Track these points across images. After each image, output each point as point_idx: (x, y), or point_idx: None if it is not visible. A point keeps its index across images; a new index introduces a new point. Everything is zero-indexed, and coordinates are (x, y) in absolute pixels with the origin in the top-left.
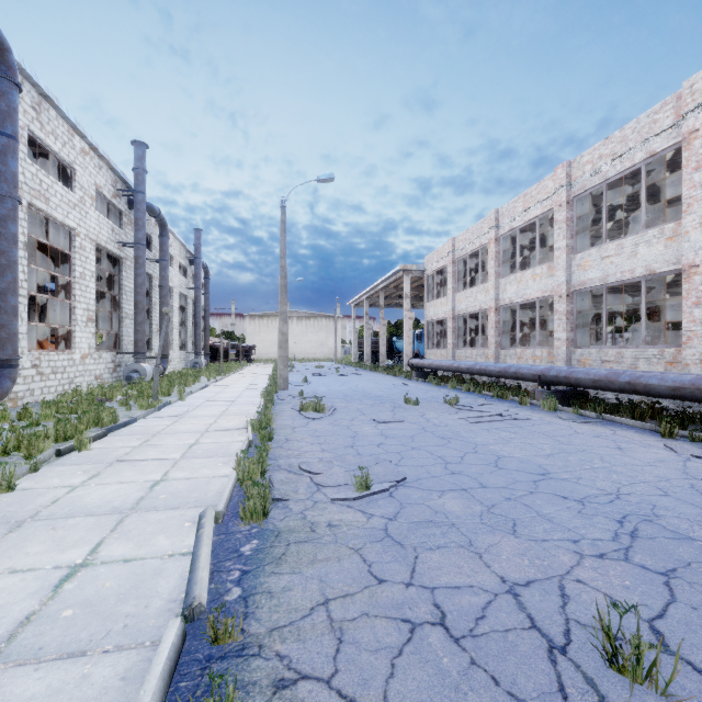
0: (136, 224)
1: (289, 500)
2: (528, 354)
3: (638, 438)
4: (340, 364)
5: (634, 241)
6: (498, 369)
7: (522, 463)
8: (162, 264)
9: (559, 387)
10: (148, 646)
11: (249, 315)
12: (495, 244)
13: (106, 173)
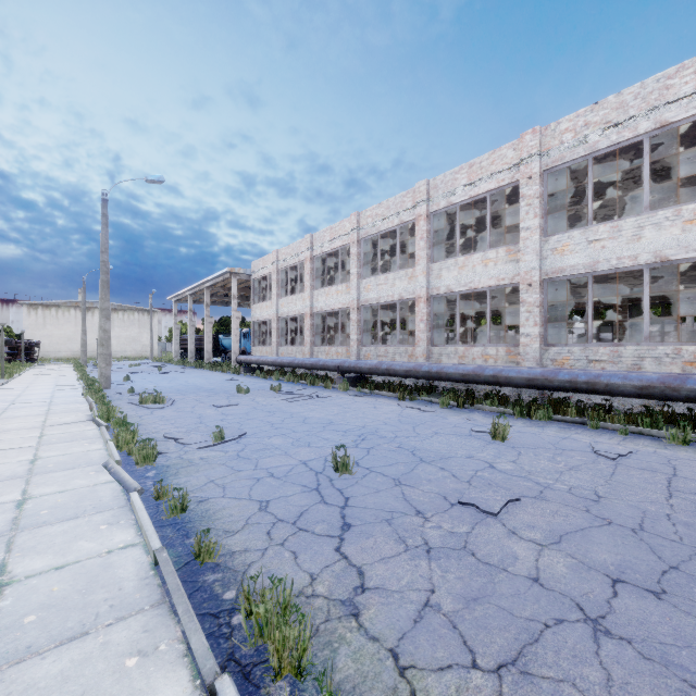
0: None
1: (165, 453)
2: (333, 351)
3: (387, 402)
4: (159, 362)
5: (394, 277)
6: (311, 362)
7: (319, 419)
8: None
9: (353, 375)
10: (118, 508)
11: (28, 303)
12: (310, 262)
13: None
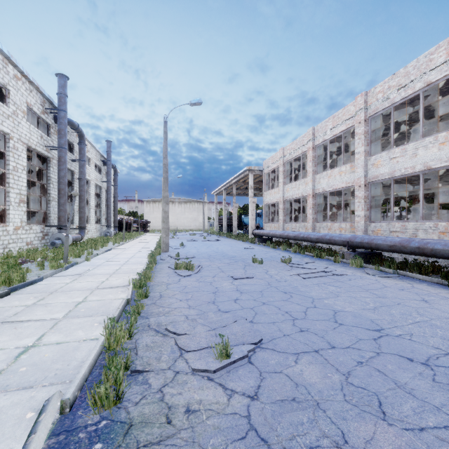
0: (59, 133)
1: (150, 371)
2: (336, 226)
3: (433, 290)
4: (207, 233)
5: (415, 146)
6: (317, 236)
7: (356, 318)
8: (81, 163)
9: (359, 249)
10: None
11: (146, 200)
12: (312, 151)
13: (36, 95)
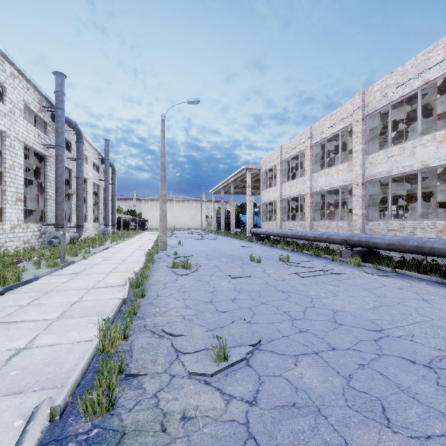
0: (57, 131)
1: (145, 375)
2: (333, 225)
3: (432, 289)
4: (204, 232)
5: (413, 145)
6: (314, 235)
7: (356, 318)
8: (78, 162)
9: (357, 248)
10: None
11: (144, 199)
12: (310, 149)
13: (33, 94)
